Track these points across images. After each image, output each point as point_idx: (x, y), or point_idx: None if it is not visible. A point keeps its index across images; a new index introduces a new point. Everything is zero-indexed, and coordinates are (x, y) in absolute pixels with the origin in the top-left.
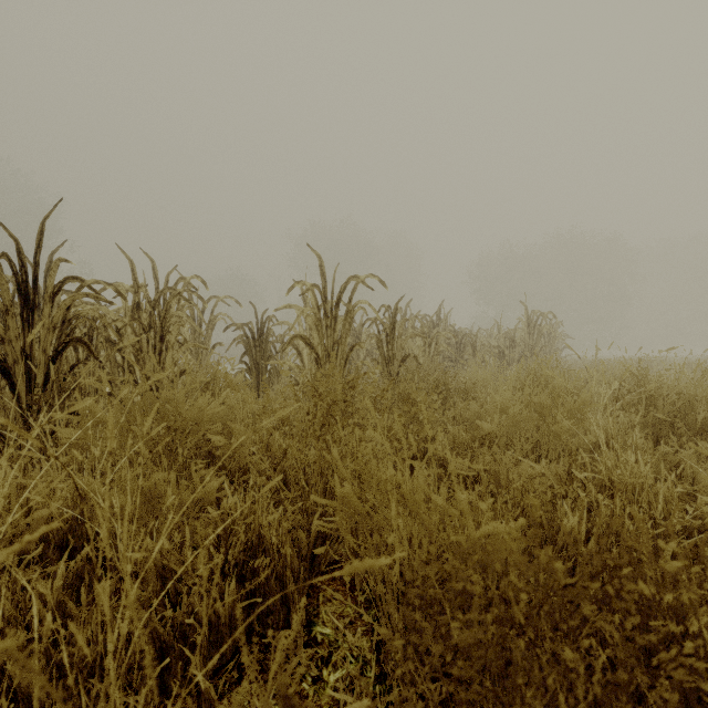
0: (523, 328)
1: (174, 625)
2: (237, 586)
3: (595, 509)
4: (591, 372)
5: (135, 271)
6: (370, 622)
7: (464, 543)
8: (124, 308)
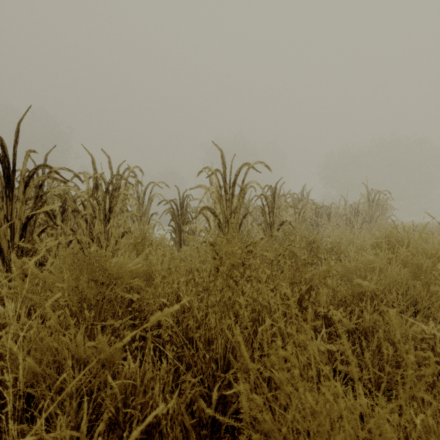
0: (364, 201)
1: None
2: None
3: None
4: None
5: (95, 163)
6: None
7: None
8: (87, 188)
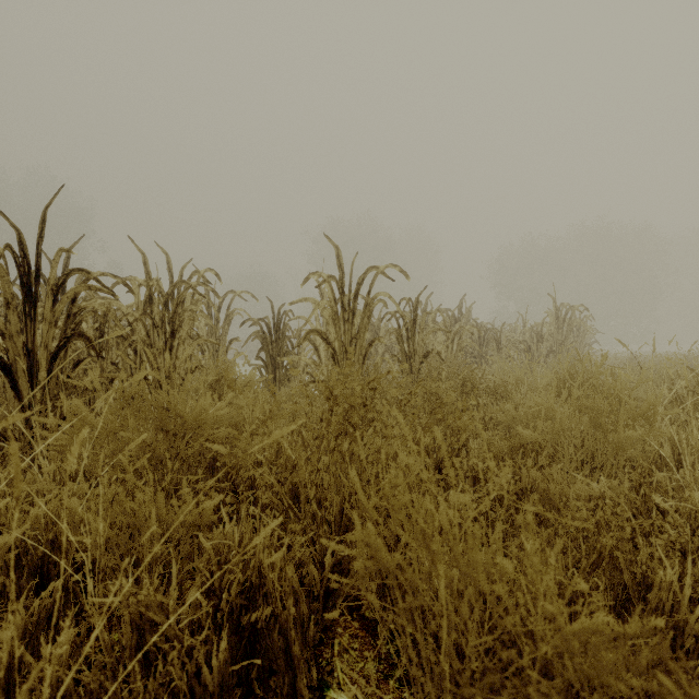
0: (551, 322)
1: (150, 693)
2: (231, 639)
3: (687, 549)
4: (670, 372)
5: (147, 264)
6: (397, 687)
7: (568, 665)
8: (136, 302)
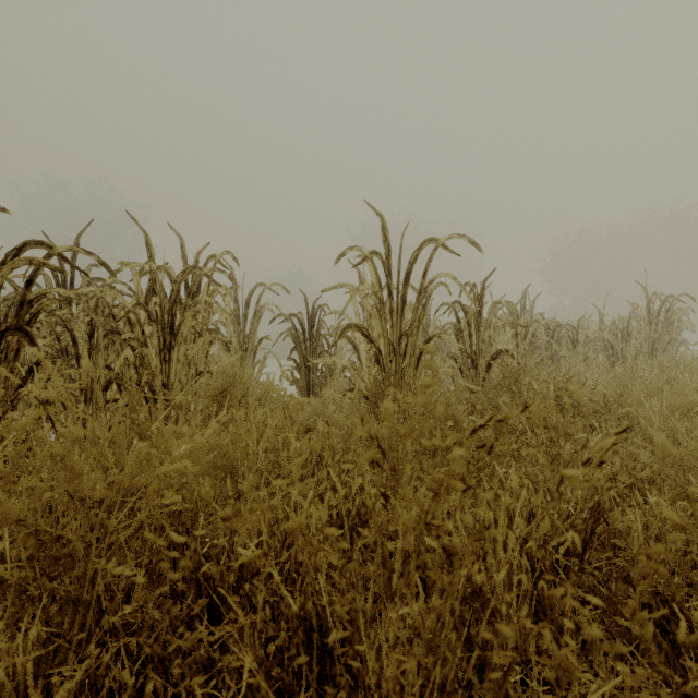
0: (641, 315)
1: None
2: None
3: None
4: None
5: (151, 246)
6: None
7: None
8: (136, 291)
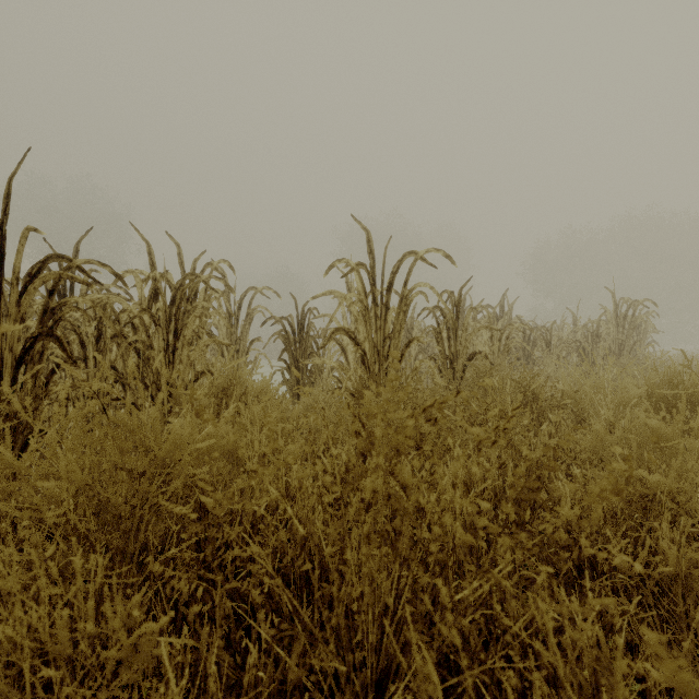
0: (609, 319)
1: None
2: None
3: None
4: None
5: (153, 255)
6: None
7: None
8: (139, 297)
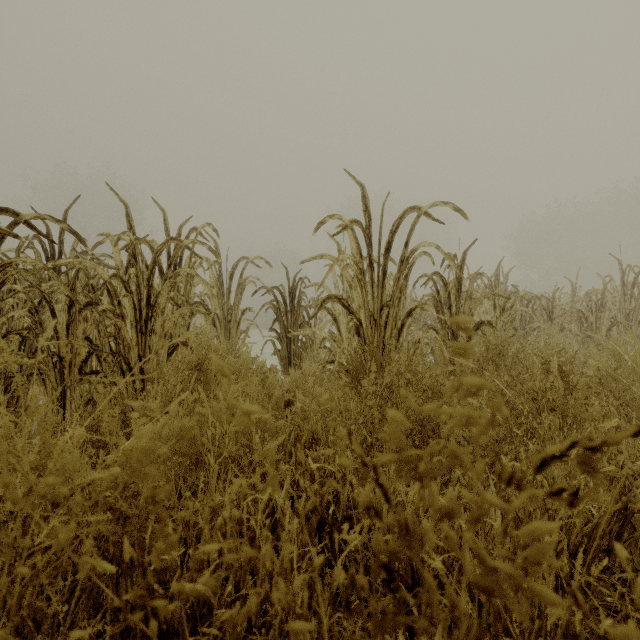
0: (615, 287)
1: None
2: None
3: None
4: None
5: (131, 217)
6: None
7: None
8: (116, 263)
